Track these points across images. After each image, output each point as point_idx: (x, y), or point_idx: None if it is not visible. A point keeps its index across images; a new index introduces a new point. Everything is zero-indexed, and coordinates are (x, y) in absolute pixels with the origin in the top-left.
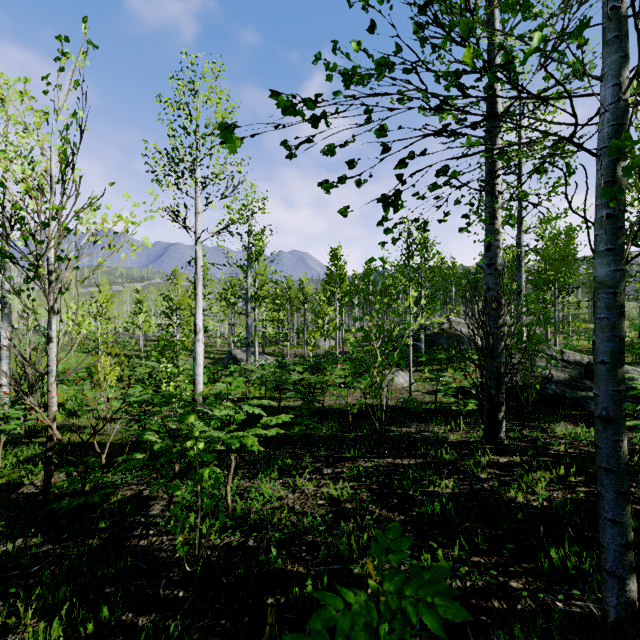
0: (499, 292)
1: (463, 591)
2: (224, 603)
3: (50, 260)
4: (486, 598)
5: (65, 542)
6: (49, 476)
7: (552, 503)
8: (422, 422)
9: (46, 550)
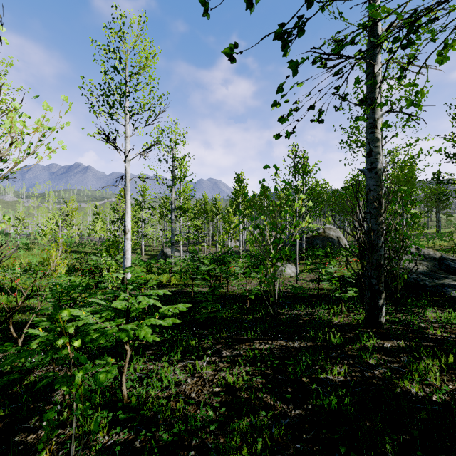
0: (379, 193)
1: None
2: None
3: None
4: None
5: None
6: None
7: (455, 400)
8: (308, 306)
9: None
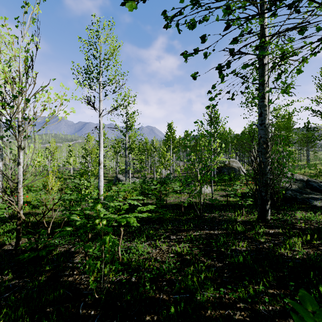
0: (266, 139)
1: (268, 313)
2: (119, 319)
3: (19, 119)
4: (284, 318)
5: (25, 278)
6: (18, 240)
7: (309, 256)
8: (221, 211)
9: (14, 283)
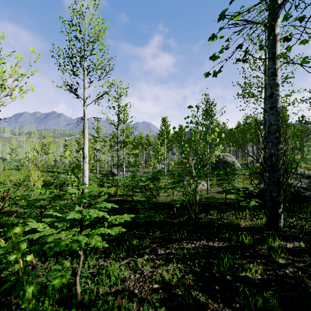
0: (279, 126)
1: None
2: None
3: None
4: None
5: None
6: None
7: None
8: (219, 212)
9: None
